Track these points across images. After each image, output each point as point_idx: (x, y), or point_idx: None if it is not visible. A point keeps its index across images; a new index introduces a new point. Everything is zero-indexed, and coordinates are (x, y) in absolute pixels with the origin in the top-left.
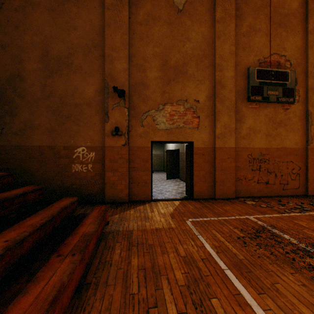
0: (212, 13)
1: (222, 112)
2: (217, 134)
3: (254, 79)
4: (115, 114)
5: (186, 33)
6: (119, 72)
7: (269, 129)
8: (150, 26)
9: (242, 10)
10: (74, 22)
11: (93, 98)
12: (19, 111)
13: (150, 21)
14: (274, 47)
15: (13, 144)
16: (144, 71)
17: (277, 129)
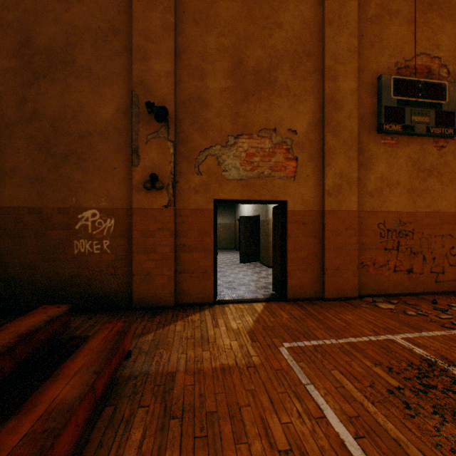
0: None
1: (335, 151)
2: (328, 188)
3: (389, 96)
4: (151, 151)
5: (275, 14)
6: (159, 78)
7: (413, 180)
8: (213, 0)
9: None
10: None
11: (112, 123)
12: None
13: None
14: (422, 43)
15: None
16: (202, 77)
17: (426, 180)
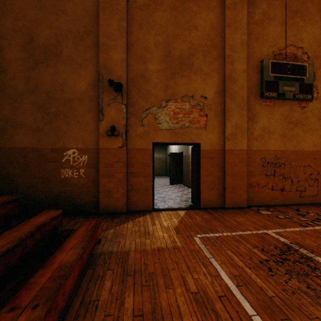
0: None
1: (232, 110)
2: (227, 135)
3: (268, 73)
4: (111, 111)
5: (192, 20)
6: (116, 63)
7: (285, 129)
8: (152, 12)
9: None
10: (64, 5)
11: (86, 93)
12: None
13: (151, 5)
14: (291, 38)
15: None
16: (144, 62)
17: (293, 129)
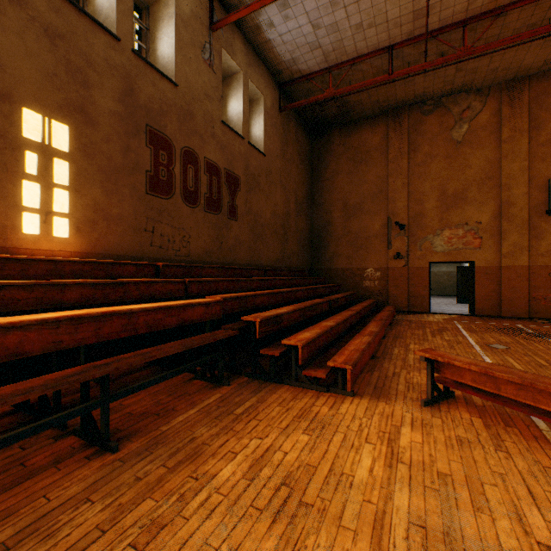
0: (497, 134)
1: (509, 231)
2: (503, 253)
3: None
4: (396, 242)
5: (466, 161)
6: (400, 209)
7: None
8: (428, 165)
9: (540, 118)
10: (365, 178)
11: (379, 231)
12: (329, 245)
13: (427, 160)
14: None
15: (325, 267)
16: (422, 204)
17: None
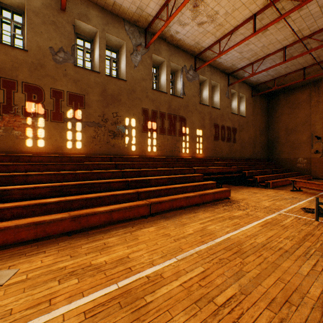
0: None
1: None
2: None
3: None
4: (315, 145)
5: None
6: (317, 129)
7: None
8: None
9: None
10: (297, 115)
11: (305, 140)
12: (277, 147)
13: None
14: None
15: (275, 157)
16: None
17: None
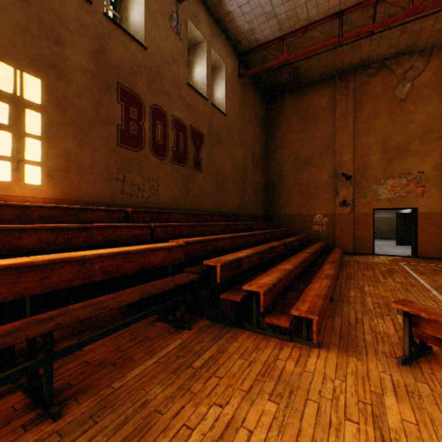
0: (440, 90)
1: None
2: None
3: None
4: (342, 191)
5: (408, 117)
6: (346, 161)
7: None
8: (372, 121)
9: None
10: (313, 135)
11: (326, 182)
12: (282, 195)
13: (372, 117)
14: None
15: (278, 214)
16: (366, 156)
17: None
